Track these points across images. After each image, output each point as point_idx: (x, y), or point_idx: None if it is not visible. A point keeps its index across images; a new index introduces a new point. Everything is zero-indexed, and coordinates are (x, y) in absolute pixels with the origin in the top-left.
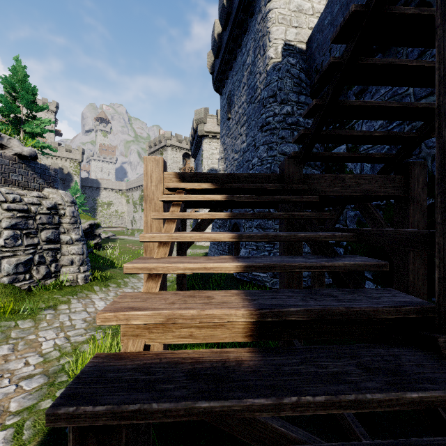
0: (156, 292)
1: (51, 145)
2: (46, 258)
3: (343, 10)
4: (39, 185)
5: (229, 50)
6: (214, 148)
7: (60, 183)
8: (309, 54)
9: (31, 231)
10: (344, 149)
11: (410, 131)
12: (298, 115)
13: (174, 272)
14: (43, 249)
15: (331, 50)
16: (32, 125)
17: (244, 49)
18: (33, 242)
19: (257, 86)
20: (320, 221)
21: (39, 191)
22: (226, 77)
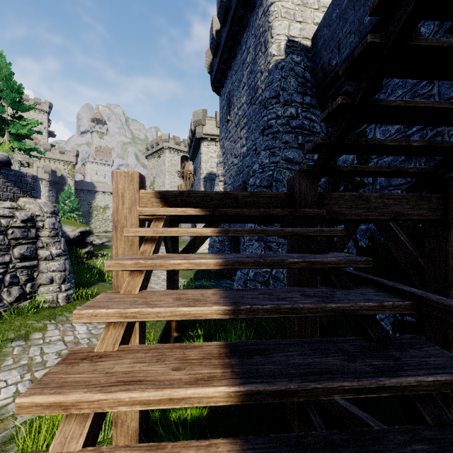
0: (75, 452)
1: (38, 148)
2: (20, 278)
3: (354, 1)
4: (13, 194)
5: (228, 48)
6: (213, 151)
7: (53, 186)
8: (314, 52)
9: (1, 248)
10: (354, 155)
11: (434, 137)
12: (303, 117)
13: (112, 409)
14: (16, 267)
15: (340, 46)
16: (17, 126)
17: (244, 46)
18: (4, 261)
19: (258, 86)
20: (329, 238)
21: (13, 202)
22: (225, 77)
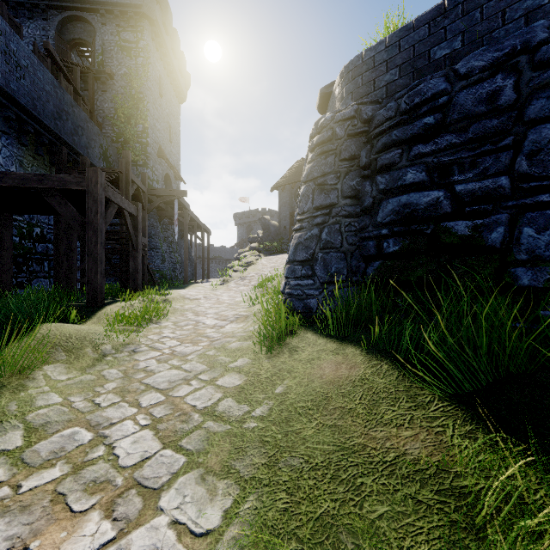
0: None
1: None
2: None
3: None
4: None
5: None
6: None
7: None
8: None
9: None
10: None
11: None
12: None
13: None
14: None
15: None
16: None
17: None
18: None
19: None
20: None
21: None
22: None
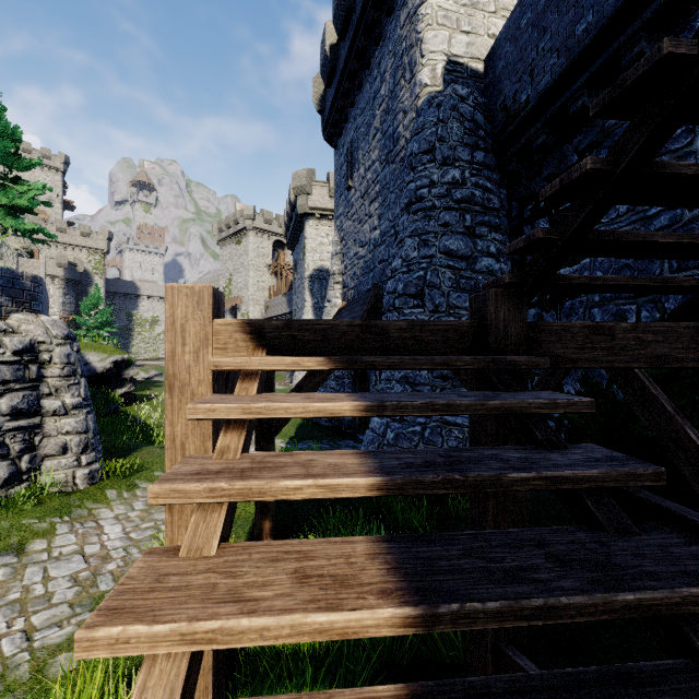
0: None
1: (45, 229)
2: (10, 447)
3: None
4: None
5: (350, 73)
6: (325, 235)
7: (72, 288)
8: (489, 80)
9: None
10: None
11: (695, 221)
12: (473, 185)
13: None
14: (4, 429)
15: (533, 72)
16: (11, 193)
17: (377, 70)
18: None
19: (399, 134)
20: None
21: None
22: (345, 119)
